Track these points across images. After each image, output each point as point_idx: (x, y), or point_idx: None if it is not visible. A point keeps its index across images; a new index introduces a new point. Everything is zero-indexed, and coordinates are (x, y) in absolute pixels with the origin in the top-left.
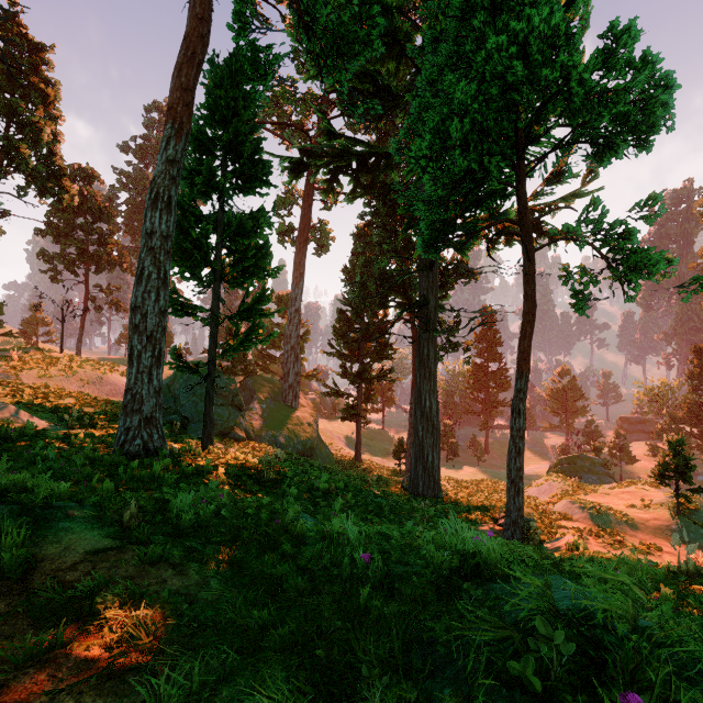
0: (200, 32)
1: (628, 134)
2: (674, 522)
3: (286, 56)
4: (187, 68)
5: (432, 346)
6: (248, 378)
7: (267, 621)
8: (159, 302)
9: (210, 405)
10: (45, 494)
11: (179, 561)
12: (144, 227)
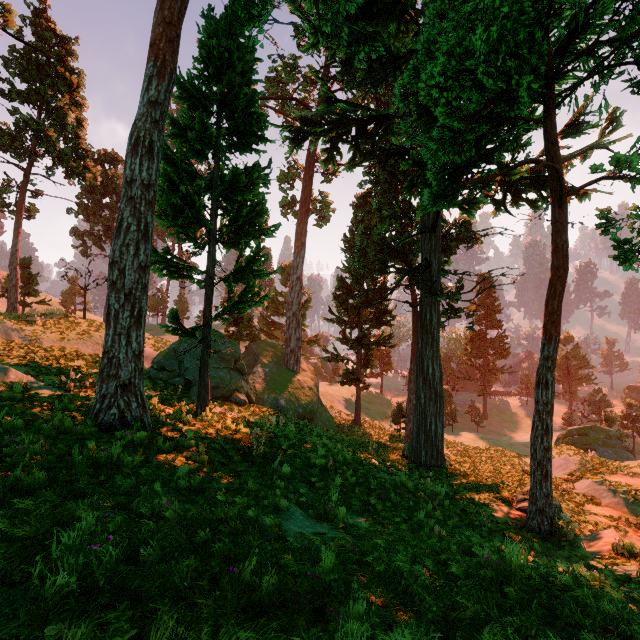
0: None
1: None
2: None
3: None
4: (170, 0)
5: (434, 311)
6: (253, 343)
7: None
8: (139, 257)
9: (205, 370)
10: None
11: None
12: (124, 176)
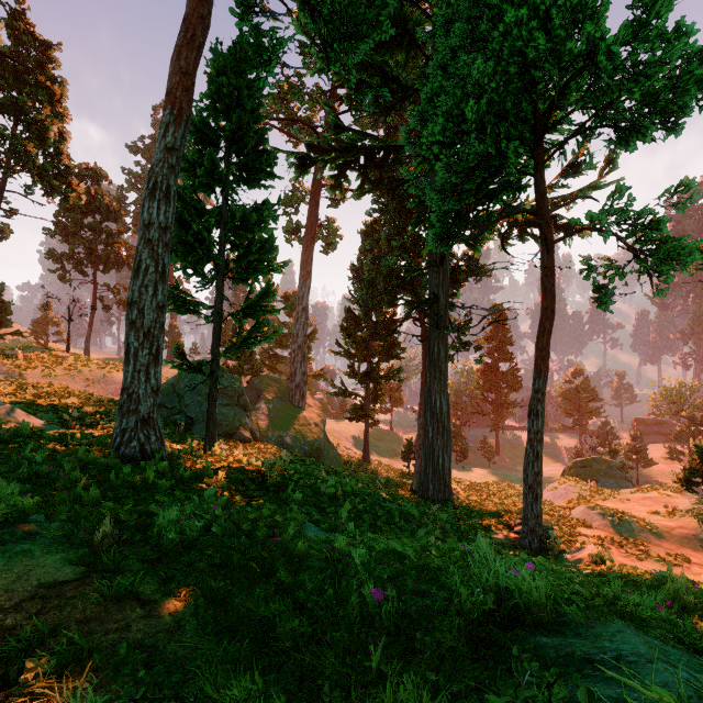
0: (200, 13)
1: (656, 117)
2: (702, 531)
3: (290, 40)
4: (186, 51)
5: (442, 345)
6: (255, 377)
7: (248, 695)
8: (157, 297)
9: (213, 405)
10: (4, 510)
11: (151, 596)
12: (141, 219)
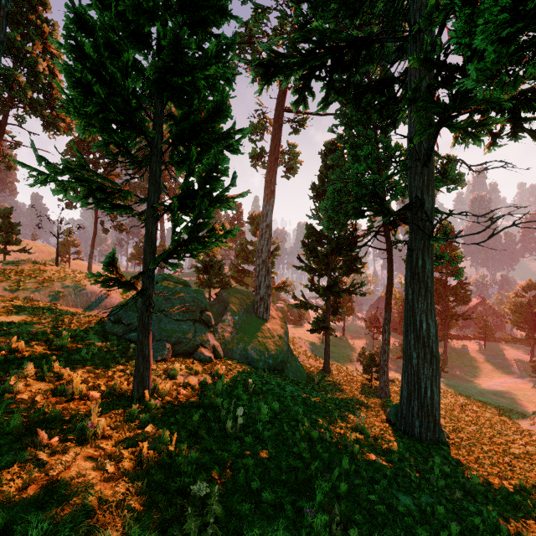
0: None
1: None
2: None
3: None
4: None
5: (428, 256)
6: (223, 290)
7: None
8: None
9: (144, 336)
10: None
11: None
12: None
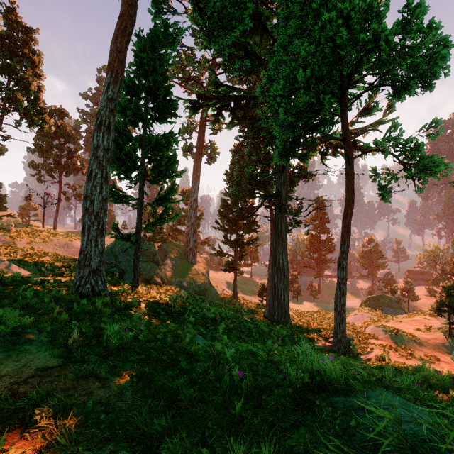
0: (129, 13)
1: (417, 79)
2: (448, 341)
3: (187, 30)
4: (121, 37)
5: (283, 223)
6: (163, 244)
7: (164, 428)
8: (102, 193)
9: (137, 262)
10: (13, 325)
11: (104, 376)
12: (92, 143)
